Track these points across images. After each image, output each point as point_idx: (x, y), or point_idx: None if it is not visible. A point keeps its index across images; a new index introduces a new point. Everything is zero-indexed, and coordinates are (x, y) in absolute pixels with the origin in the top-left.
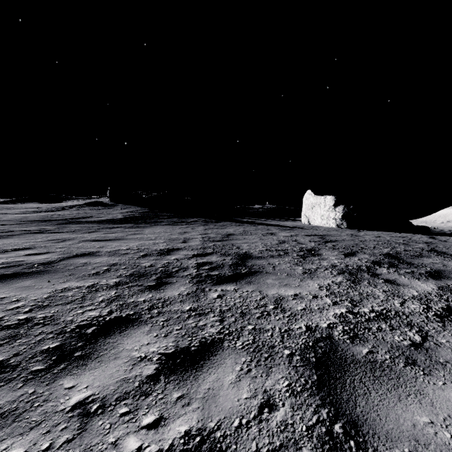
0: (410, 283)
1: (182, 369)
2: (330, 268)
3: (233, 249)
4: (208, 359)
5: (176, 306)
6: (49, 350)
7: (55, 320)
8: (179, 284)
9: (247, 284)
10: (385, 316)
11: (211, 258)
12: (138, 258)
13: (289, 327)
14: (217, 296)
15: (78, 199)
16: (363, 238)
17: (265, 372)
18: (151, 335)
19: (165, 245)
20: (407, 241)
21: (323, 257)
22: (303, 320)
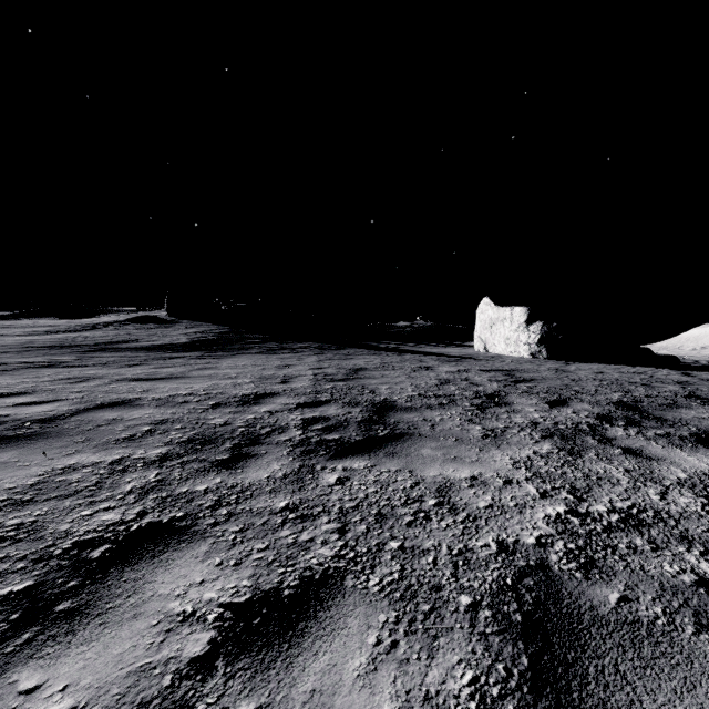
0: (668, 455)
1: (262, 642)
2: (529, 428)
3: (364, 394)
4: (315, 616)
5: (261, 502)
6: (9, 598)
7: (37, 532)
8: (270, 457)
9: (388, 457)
10: (638, 521)
11: (327, 409)
12: (205, 410)
13: (465, 544)
14: (336, 480)
15: (120, 312)
16: (575, 375)
17: (425, 648)
18: (210, 562)
19: (252, 387)
20: (648, 380)
21: (514, 408)
22: (490, 530)
